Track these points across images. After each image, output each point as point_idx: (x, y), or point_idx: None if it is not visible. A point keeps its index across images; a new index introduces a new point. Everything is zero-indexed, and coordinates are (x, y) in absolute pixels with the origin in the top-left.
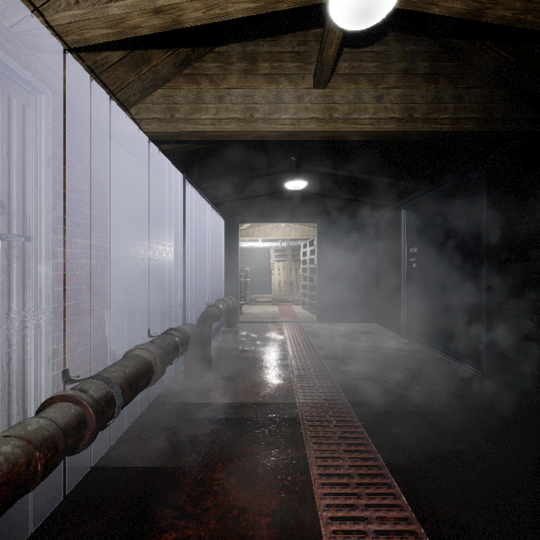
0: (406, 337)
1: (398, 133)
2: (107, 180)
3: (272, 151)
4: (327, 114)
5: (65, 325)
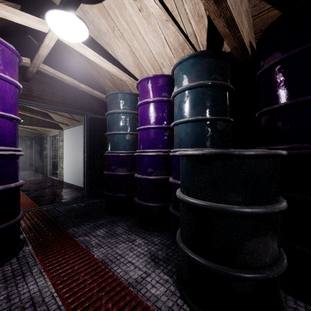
0: (34, 171)
1: None
2: None
3: None
4: None
5: None
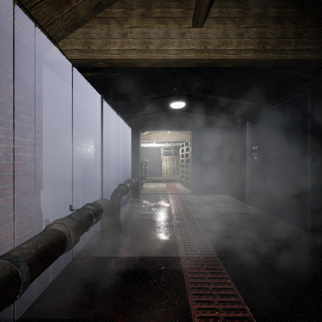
0: (249, 205)
1: (254, 61)
2: (42, 95)
3: (162, 83)
4: (203, 46)
5: (2, 203)
